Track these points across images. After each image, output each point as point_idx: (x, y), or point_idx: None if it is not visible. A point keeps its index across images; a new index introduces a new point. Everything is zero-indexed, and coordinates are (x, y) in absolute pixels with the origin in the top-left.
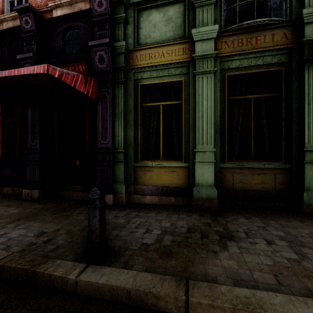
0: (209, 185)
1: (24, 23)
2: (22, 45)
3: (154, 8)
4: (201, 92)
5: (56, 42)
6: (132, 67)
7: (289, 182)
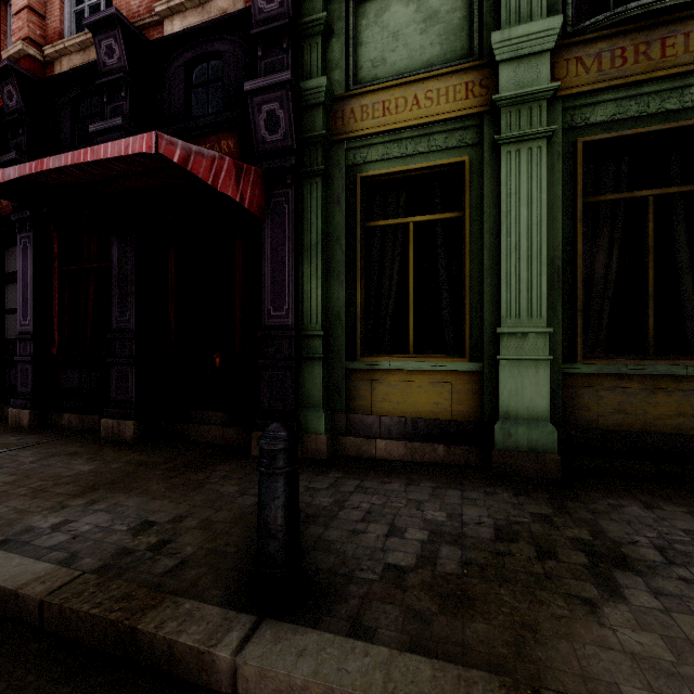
0: (535, 418)
1: (105, 54)
2: (100, 104)
3: None
4: (514, 188)
5: (171, 91)
6: (343, 137)
7: None
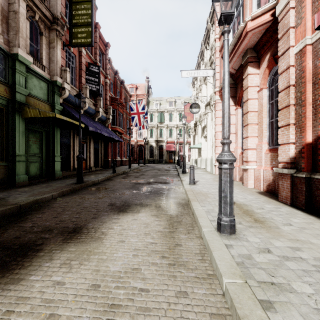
0: None
1: None
2: None
3: None
4: None
5: None
6: None
7: (7, 173)
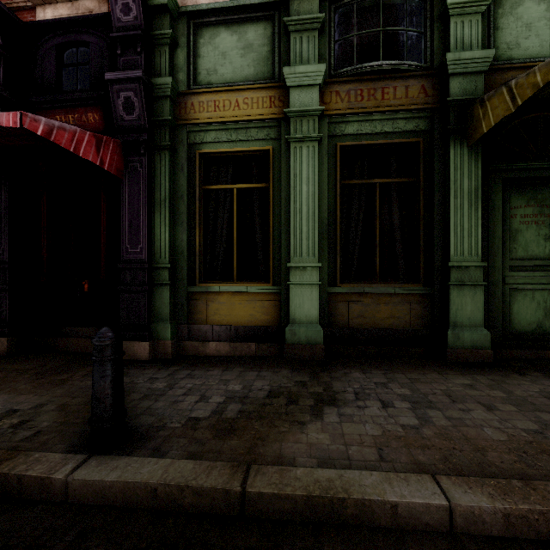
0: (310, 322)
1: None
2: None
3: (223, 24)
4: (298, 171)
5: (44, 66)
6: (185, 122)
7: (430, 315)
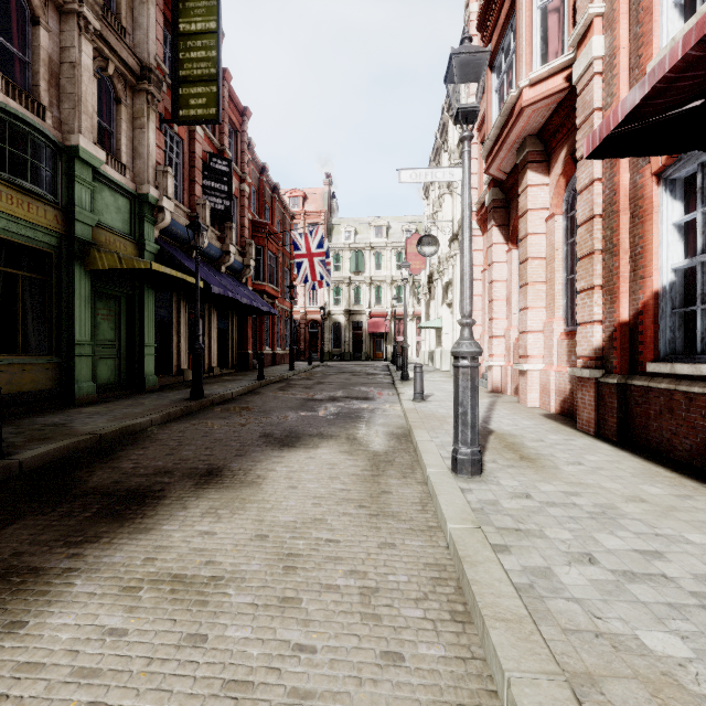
0: None
1: None
2: None
3: None
4: None
5: None
6: None
7: (59, 378)
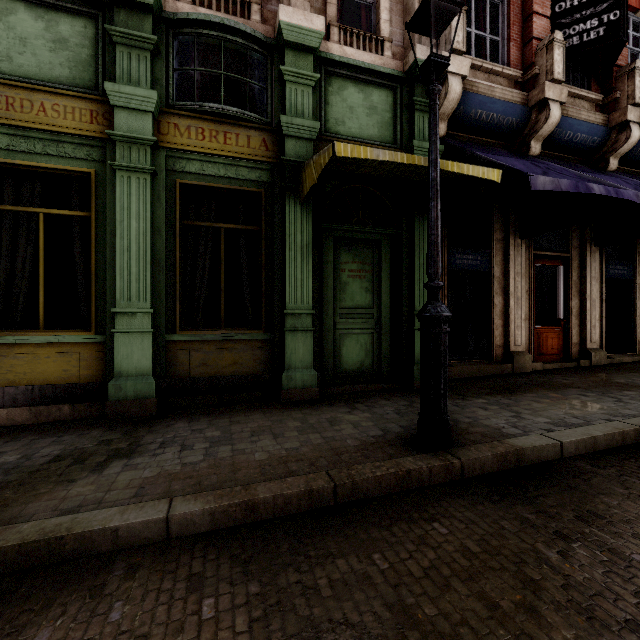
0: (141, 374)
1: None
2: None
3: (21, 1)
4: (126, 204)
5: None
6: None
7: (272, 360)
